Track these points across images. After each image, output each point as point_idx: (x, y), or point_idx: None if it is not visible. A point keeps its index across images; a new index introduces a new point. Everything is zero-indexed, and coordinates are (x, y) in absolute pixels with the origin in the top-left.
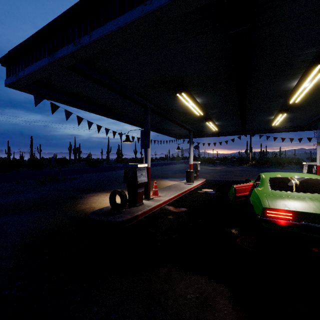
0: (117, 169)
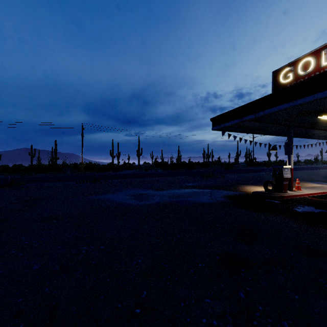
0: (253, 172)
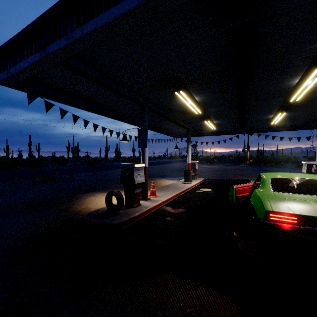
0: (115, 168)
